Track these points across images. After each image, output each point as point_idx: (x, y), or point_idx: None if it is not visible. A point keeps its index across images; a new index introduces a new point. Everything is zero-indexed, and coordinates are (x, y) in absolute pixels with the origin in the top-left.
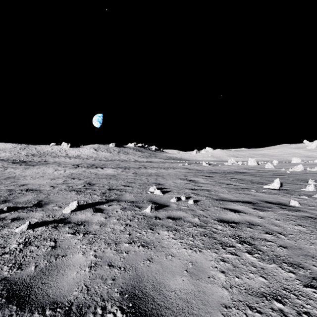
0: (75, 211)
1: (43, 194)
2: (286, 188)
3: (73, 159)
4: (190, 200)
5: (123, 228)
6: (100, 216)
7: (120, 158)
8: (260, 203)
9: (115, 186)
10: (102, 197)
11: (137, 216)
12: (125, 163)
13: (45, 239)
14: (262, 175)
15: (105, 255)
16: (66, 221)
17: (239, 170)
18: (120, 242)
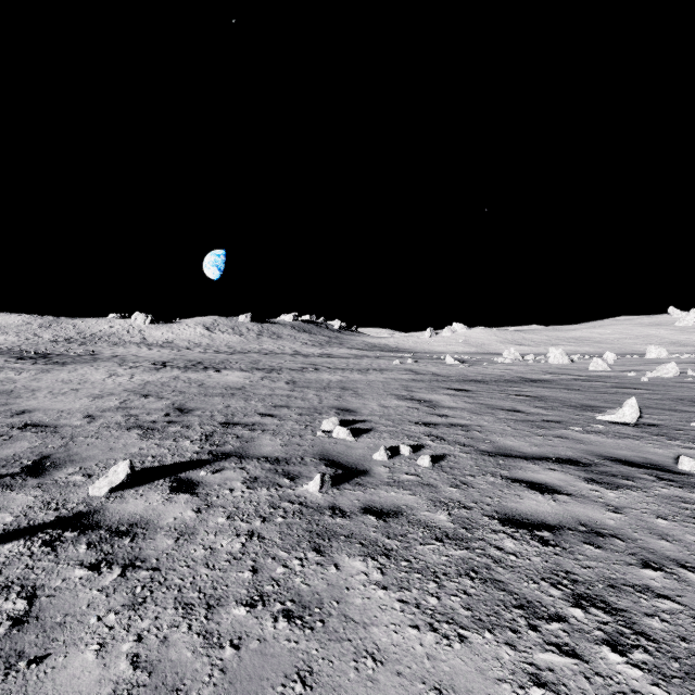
0: (121, 490)
1: (59, 437)
2: (652, 422)
3: (157, 350)
4: (423, 457)
5: (238, 547)
6: (185, 504)
7: (262, 348)
8: (600, 463)
9: (239, 417)
10: (203, 447)
11: (283, 504)
12: (272, 358)
13: (5, 590)
14: (586, 386)
15: (165, 658)
16: (89, 521)
17: (531, 374)
18: (221, 603)
